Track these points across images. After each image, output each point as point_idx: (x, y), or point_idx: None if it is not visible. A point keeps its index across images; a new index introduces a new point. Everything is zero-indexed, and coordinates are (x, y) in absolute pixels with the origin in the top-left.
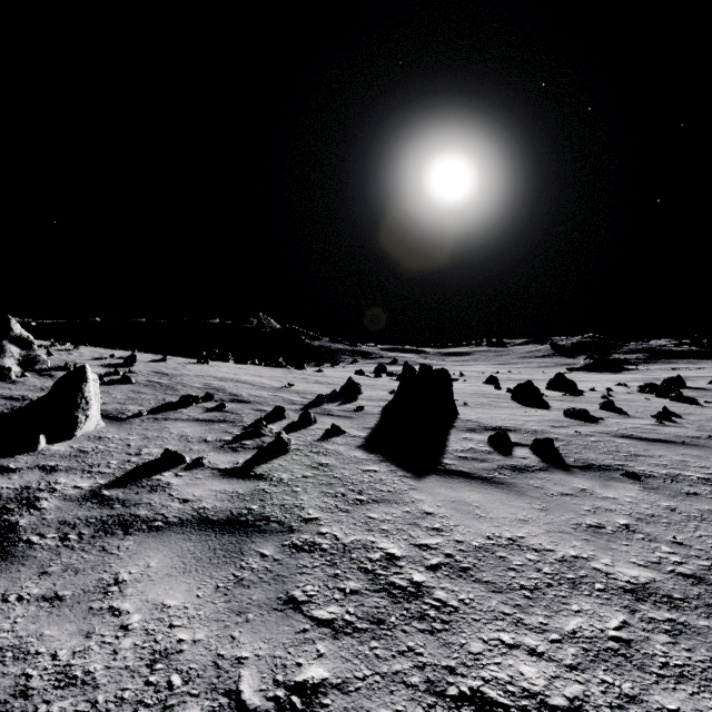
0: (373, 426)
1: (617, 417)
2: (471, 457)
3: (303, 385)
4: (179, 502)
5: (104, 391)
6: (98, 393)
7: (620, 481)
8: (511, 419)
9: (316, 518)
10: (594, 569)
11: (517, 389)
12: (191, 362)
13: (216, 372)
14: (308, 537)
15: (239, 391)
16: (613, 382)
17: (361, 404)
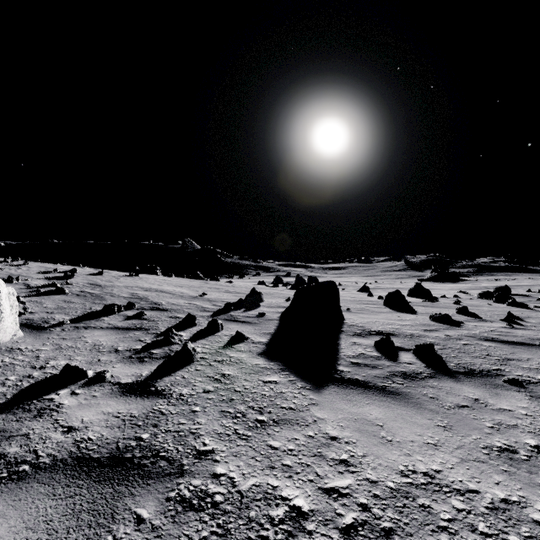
0: (273, 332)
1: (474, 321)
2: (363, 364)
3: (215, 294)
4: (62, 431)
5: (37, 301)
6: (15, 305)
7: (505, 388)
8: (388, 324)
9: (212, 451)
10: (535, 522)
11: (388, 297)
12: (125, 275)
13: (143, 283)
14: (200, 483)
15: (160, 299)
16: (455, 290)
17: (262, 310)
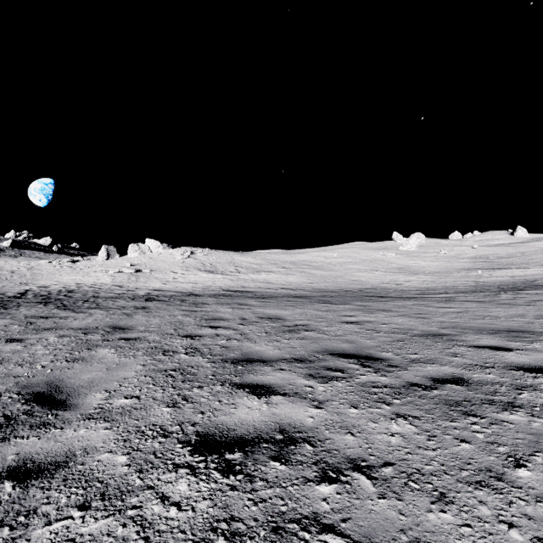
0: None
1: None
2: None
3: None
4: None
5: None
6: None
7: None
8: None
9: None
10: None
11: None
12: None
13: None
14: None
15: None
16: None
17: None
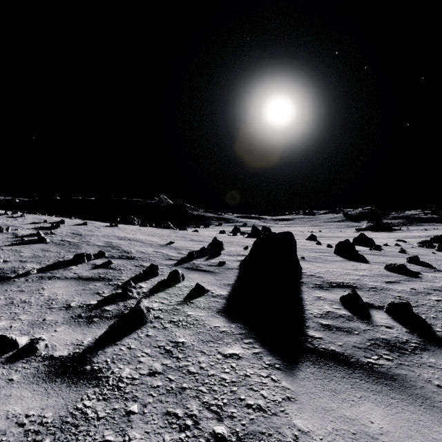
0: (233, 282)
1: (430, 271)
2: (334, 326)
3: (181, 242)
4: None
5: (16, 249)
6: None
7: None
8: (346, 274)
9: None
10: None
11: (339, 246)
12: (106, 225)
13: (120, 232)
14: None
15: (130, 248)
16: (392, 238)
17: (223, 259)
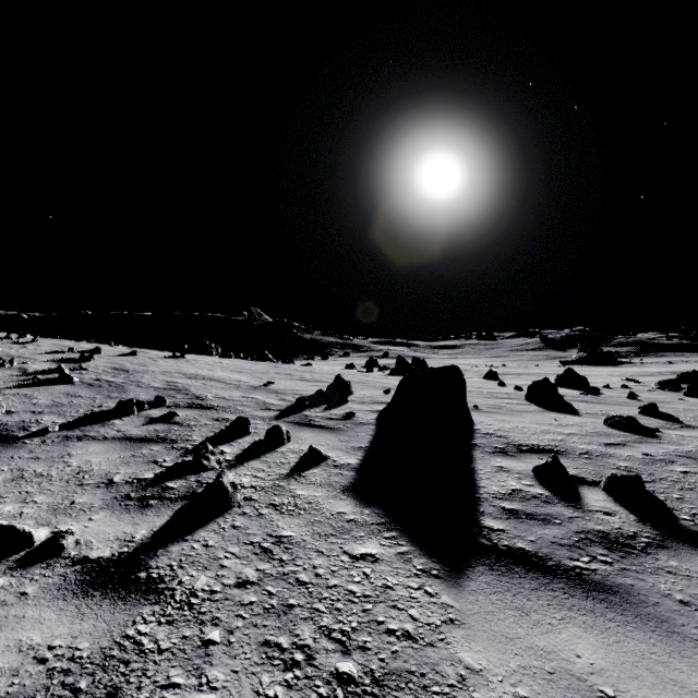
0: (366, 445)
1: (674, 427)
2: (524, 512)
3: (285, 383)
4: None
5: (26, 394)
6: None
7: None
8: (544, 432)
9: None
10: None
11: (533, 389)
12: (167, 356)
13: (189, 367)
14: None
15: (206, 391)
16: (617, 376)
17: (350, 408)
